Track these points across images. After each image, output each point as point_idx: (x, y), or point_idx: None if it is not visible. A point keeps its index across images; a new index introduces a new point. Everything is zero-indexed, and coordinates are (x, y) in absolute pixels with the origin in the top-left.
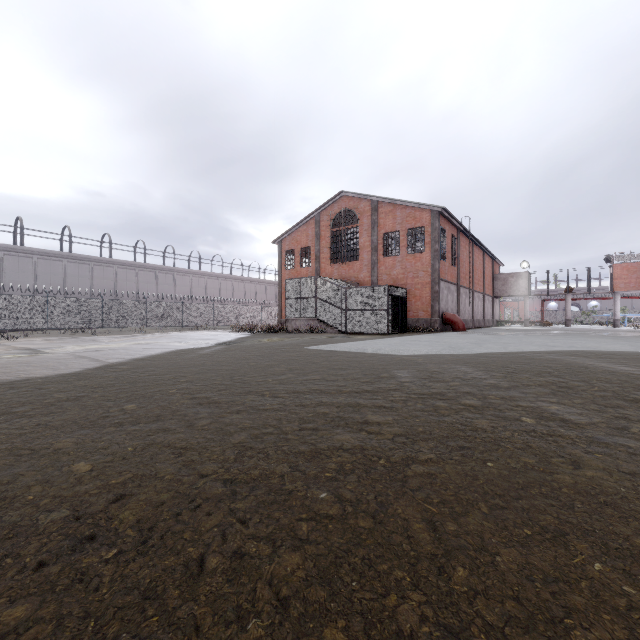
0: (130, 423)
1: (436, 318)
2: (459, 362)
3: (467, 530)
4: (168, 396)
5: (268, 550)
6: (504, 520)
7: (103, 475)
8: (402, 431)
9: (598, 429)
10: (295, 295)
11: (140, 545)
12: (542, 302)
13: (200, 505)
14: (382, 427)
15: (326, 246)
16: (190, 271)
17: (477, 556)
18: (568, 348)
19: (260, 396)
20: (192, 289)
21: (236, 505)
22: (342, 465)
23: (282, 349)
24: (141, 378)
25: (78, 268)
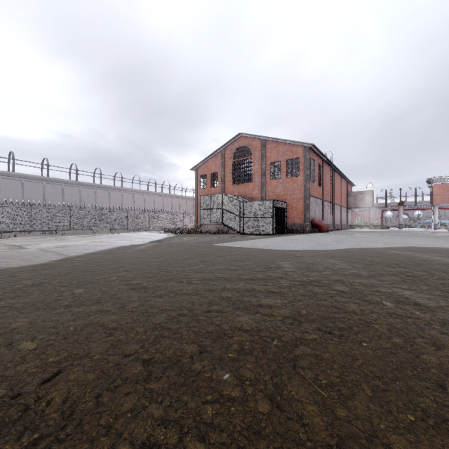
0: (76, 305)
1: (307, 223)
2: (327, 256)
3: (356, 415)
4: (109, 282)
5: (175, 438)
6: (387, 404)
7: (43, 354)
8: (289, 313)
9: (446, 312)
10: (207, 207)
11: (59, 430)
12: (382, 212)
13: (119, 386)
14: (273, 310)
15: (229, 172)
16: (133, 190)
17: (370, 446)
18: (405, 245)
19: (179, 282)
20: (134, 202)
21: (150, 386)
22: (242, 345)
23: (197, 246)
24: (91, 268)
25: (53, 188)
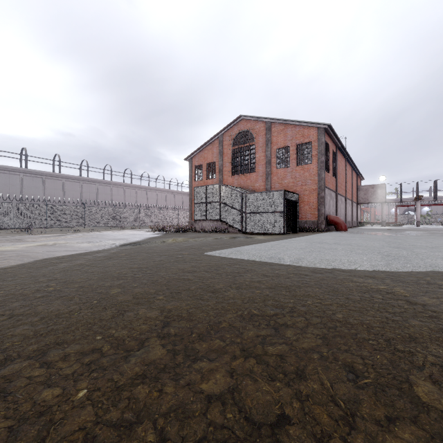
0: None
1: (322, 220)
2: None
3: None
4: None
5: None
6: None
7: None
8: None
9: None
10: (202, 200)
11: None
12: (396, 207)
13: None
14: None
15: (228, 161)
16: (123, 184)
17: None
18: None
19: None
20: (125, 198)
21: None
22: None
23: (178, 256)
24: None
25: (33, 180)
